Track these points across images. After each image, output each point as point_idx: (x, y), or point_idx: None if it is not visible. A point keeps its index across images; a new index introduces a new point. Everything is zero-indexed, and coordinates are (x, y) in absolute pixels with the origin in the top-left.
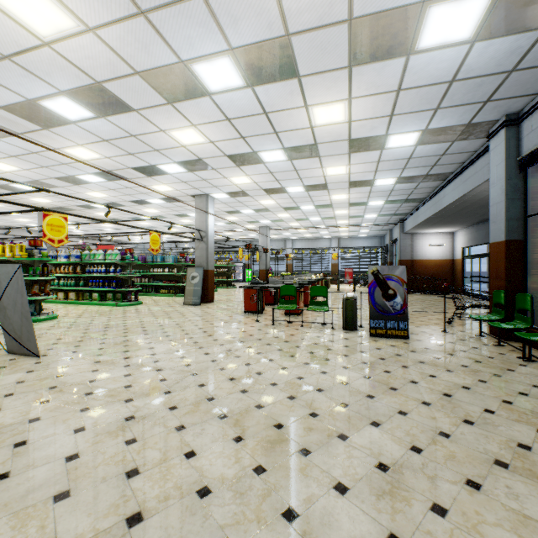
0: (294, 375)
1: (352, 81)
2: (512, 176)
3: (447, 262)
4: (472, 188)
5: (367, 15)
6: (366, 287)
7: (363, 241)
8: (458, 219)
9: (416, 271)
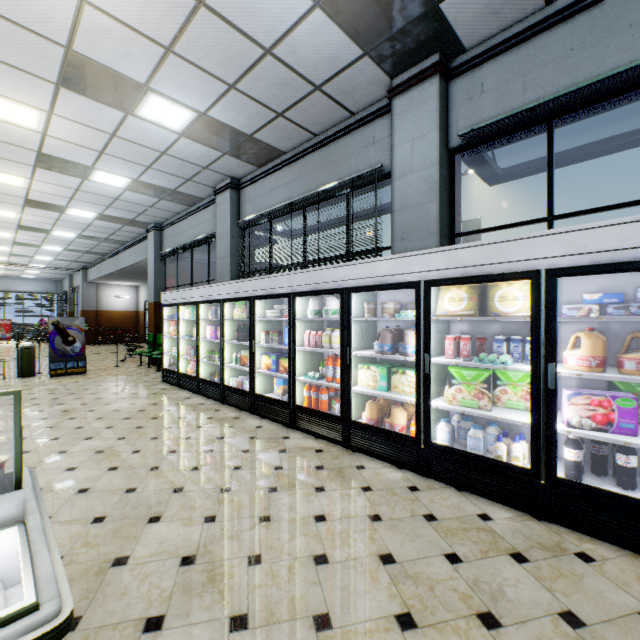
0: None
1: (36, 173)
2: (159, 262)
3: (133, 314)
4: (141, 260)
5: (54, 156)
6: (37, 343)
7: (30, 284)
8: (139, 277)
9: (102, 323)
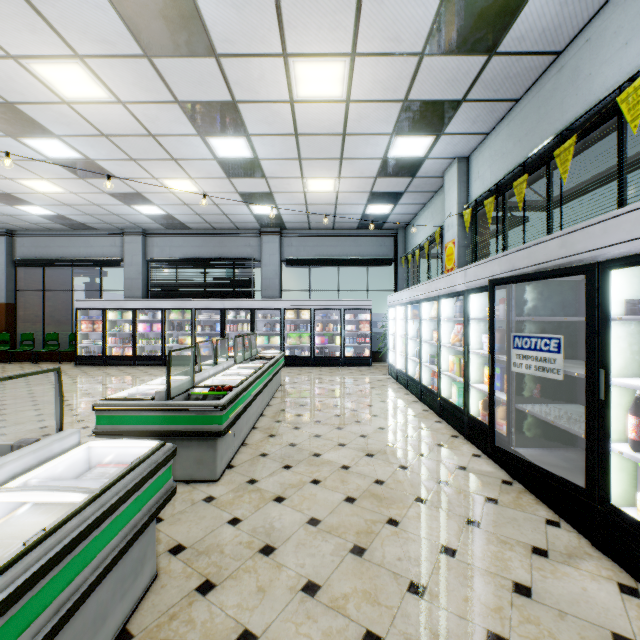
0: None
1: None
2: (10, 266)
3: None
4: None
5: (17, 196)
6: None
7: None
8: None
9: None
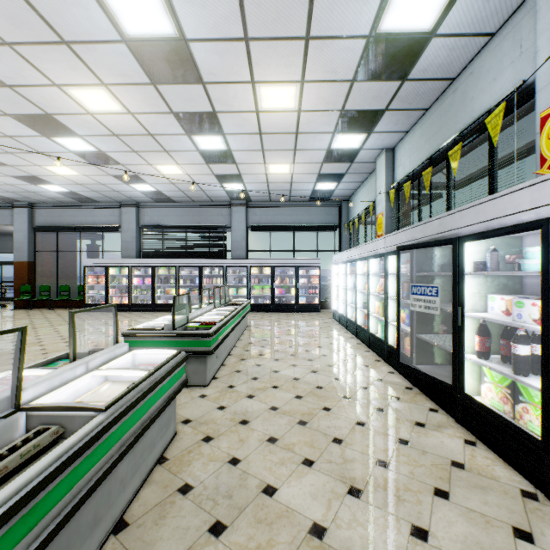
0: (9, 325)
1: (0, 176)
2: (31, 231)
3: None
4: None
5: (41, 178)
6: None
7: None
8: None
9: None
